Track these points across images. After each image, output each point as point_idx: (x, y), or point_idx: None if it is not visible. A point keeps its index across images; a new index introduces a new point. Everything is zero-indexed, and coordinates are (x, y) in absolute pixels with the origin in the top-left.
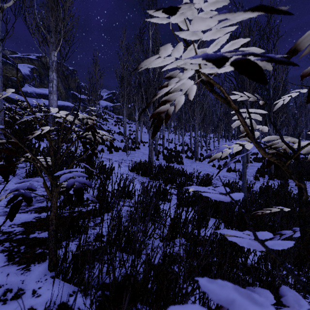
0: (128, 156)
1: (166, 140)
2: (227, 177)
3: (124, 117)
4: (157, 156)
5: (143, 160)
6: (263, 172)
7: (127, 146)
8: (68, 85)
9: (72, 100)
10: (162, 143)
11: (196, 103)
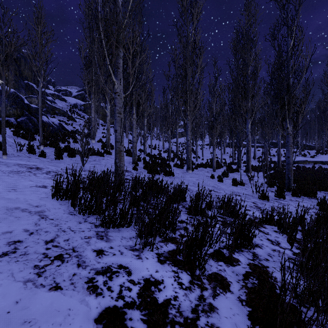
0: (88, 164)
1: (148, 146)
2: (241, 195)
3: (91, 112)
4: (135, 163)
5: (112, 169)
6: (282, 186)
7: (82, 147)
8: (19, 72)
9: (27, 92)
10: (143, 148)
11: (190, 92)
